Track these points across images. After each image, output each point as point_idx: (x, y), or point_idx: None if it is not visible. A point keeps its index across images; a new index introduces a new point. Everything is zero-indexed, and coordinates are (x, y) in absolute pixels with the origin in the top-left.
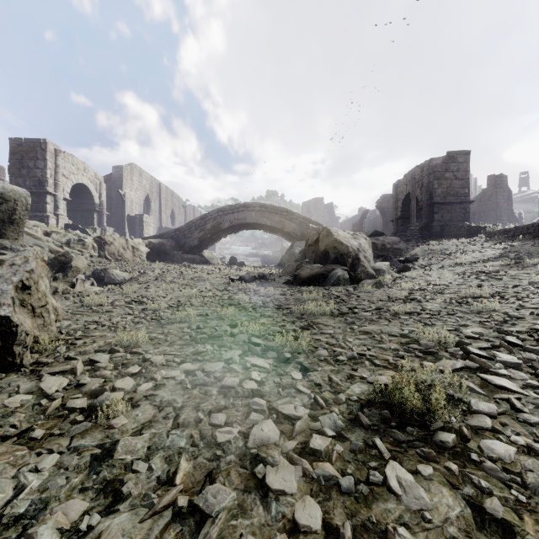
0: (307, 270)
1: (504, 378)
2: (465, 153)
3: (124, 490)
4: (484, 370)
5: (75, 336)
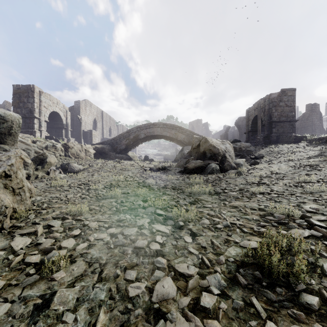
0: (193, 164)
1: None
2: (292, 90)
3: None
4: (326, 238)
5: (42, 207)
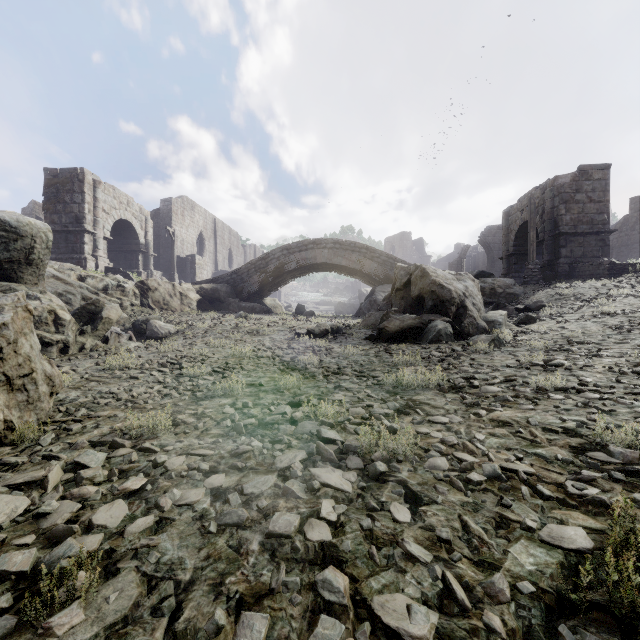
0: (396, 322)
1: None
2: (603, 167)
3: None
4: None
5: (75, 416)
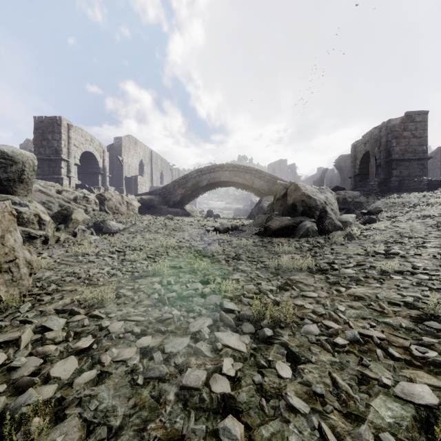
0: (277, 222)
1: None
2: (423, 113)
3: None
4: None
5: (47, 290)
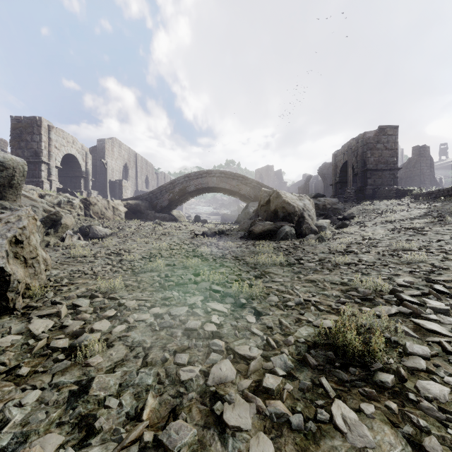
0: (260, 227)
1: (435, 323)
2: (394, 127)
3: (96, 425)
4: (416, 315)
5: (61, 283)
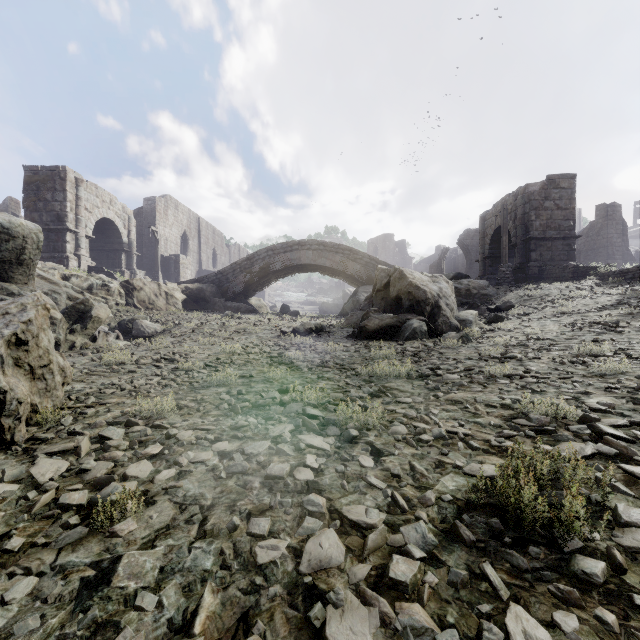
0: (376, 321)
1: None
2: (569, 177)
3: None
4: (626, 458)
5: (86, 403)
